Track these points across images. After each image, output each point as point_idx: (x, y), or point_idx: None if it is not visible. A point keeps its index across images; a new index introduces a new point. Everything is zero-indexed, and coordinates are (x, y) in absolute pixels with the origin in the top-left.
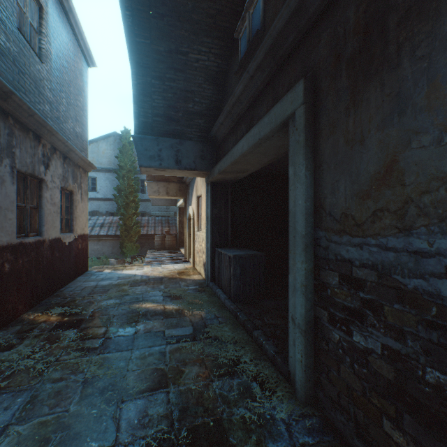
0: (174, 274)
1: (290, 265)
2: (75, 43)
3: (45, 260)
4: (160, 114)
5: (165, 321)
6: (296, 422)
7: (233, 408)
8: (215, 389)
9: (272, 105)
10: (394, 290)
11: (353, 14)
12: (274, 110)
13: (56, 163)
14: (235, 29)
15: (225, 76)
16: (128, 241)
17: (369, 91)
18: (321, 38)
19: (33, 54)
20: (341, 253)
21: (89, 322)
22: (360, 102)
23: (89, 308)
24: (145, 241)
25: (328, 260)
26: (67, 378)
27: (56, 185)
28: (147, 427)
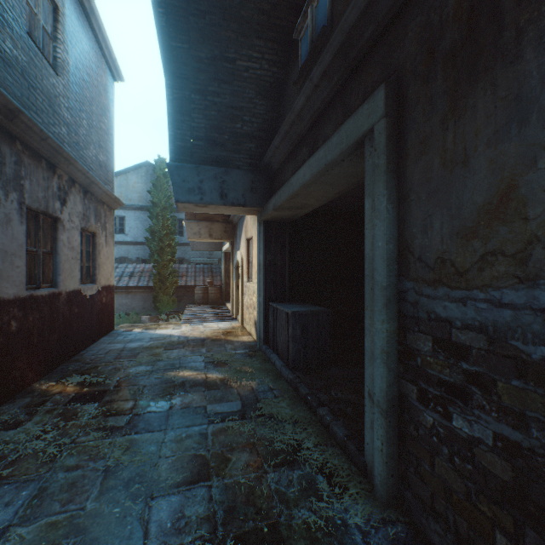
0: (219, 334)
1: (367, 325)
2: (98, 52)
3: (61, 317)
4: (202, 136)
5: (207, 394)
6: (375, 531)
7: (293, 510)
8: (270, 483)
9: (341, 121)
10: (512, 361)
11: None
12: (345, 127)
13: (75, 199)
14: (295, 29)
15: (282, 88)
16: (162, 294)
17: (476, 95)
18: (408, 30)
19: (46, 65)
20: (436, 311)
21: (113, 394)
22: (462, 110)
23: (113, 376)
24: (184, 294)
25: (418, 319)
26: (84, 466)
27: (74, 225)
28: (183, 532)
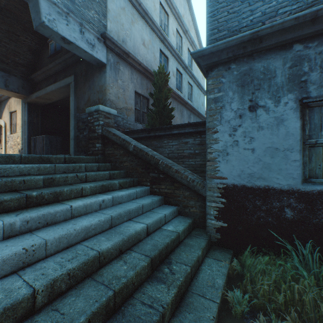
0: None
1: (71, 124)
2: None
3: None
4: None
5: None
6: None
7: None
8: None
9: (65, 77)
10: None
11: (84, 67)
12: (66, 79)
13: None
14: (48, 38)
15: (41, 53)
16: None
17: (86, 84)
18: (78, 67)
19: None
20: (82, 117)
21: None
22: (85, 85)
23: None
24: None
25: (80, 120)
26: None
27: None
28: None
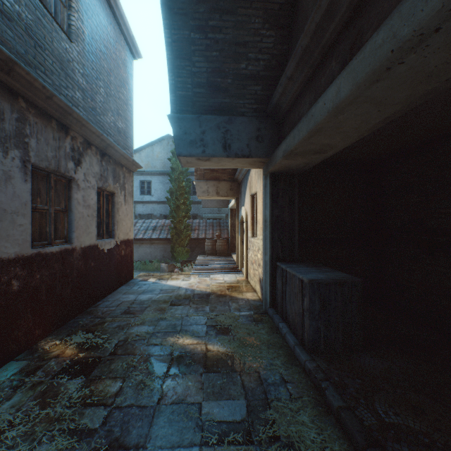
0: (224, 289)
1: None
2: (117, 29)
3: (75, 271)
4: (203, 83)
5: (204, 379)
6: None
7: None
8: None
9: None
10: None
11: None
12: None
13: (91, 160)
14: None
15: (295, 10)
16: (178, 245)
17: None
18: None
19: (57, 29)
20: None
21: (105, 365)
22: None
23: (114, 337)
24: (196, 245)
25: None
26: None
27: (90, 185)
28: None
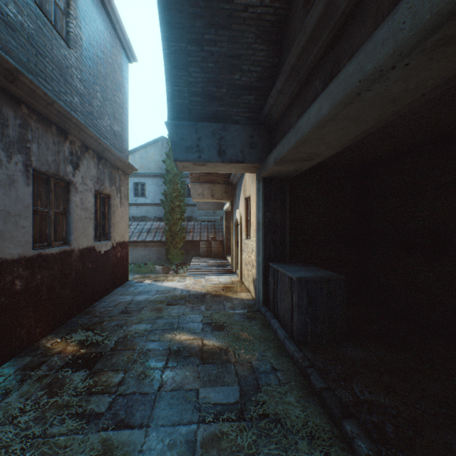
0: (219, 289)
1: None
2: (113, 34)
3: (74, 272)
4: (199, 92)
5: (200, 370)
6: None
7: None
8: None
9: (389, 10)
10: None
11: None
12: (408, 0)
13: (89, 163)
14: None
15: (285, 27)
16: (173, 247)
17: None
18: None
19: (56, 36)
20: None
21: (106, 359)
22: None
23: (113, 335)
24: (190, 247)
25: None
26: None
27: (88, 188)
28: None
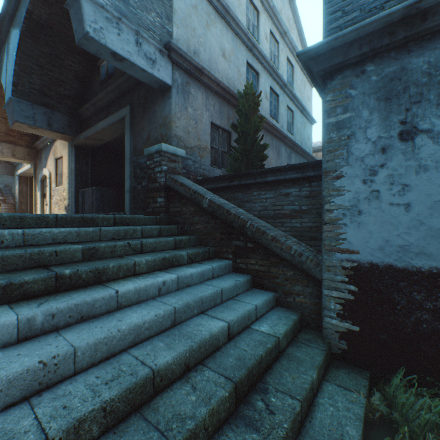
0: None
1: (126, 172)
2: None
3: None
4: (37, 89)
5: None
6: None
7: None
8: None
9: (119, 109)
10: None
11: (143, 93)
12: (119, 112)
13: None
14: (98, 59)
15: (90, 80)
16: None
17: (146, 116)
18: (136, 94)
19: None
20: (140, 162)
21: None
22: (144, 118)
23: None
24: None
25: (137, 165)
26: None
27: None
28: None
